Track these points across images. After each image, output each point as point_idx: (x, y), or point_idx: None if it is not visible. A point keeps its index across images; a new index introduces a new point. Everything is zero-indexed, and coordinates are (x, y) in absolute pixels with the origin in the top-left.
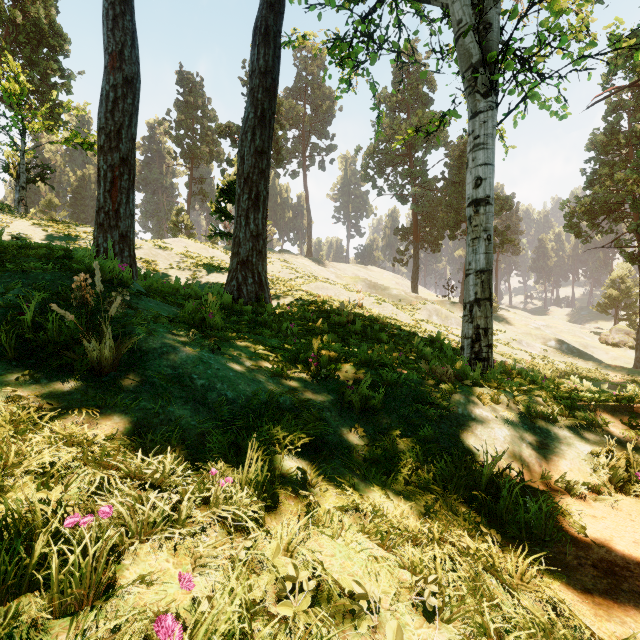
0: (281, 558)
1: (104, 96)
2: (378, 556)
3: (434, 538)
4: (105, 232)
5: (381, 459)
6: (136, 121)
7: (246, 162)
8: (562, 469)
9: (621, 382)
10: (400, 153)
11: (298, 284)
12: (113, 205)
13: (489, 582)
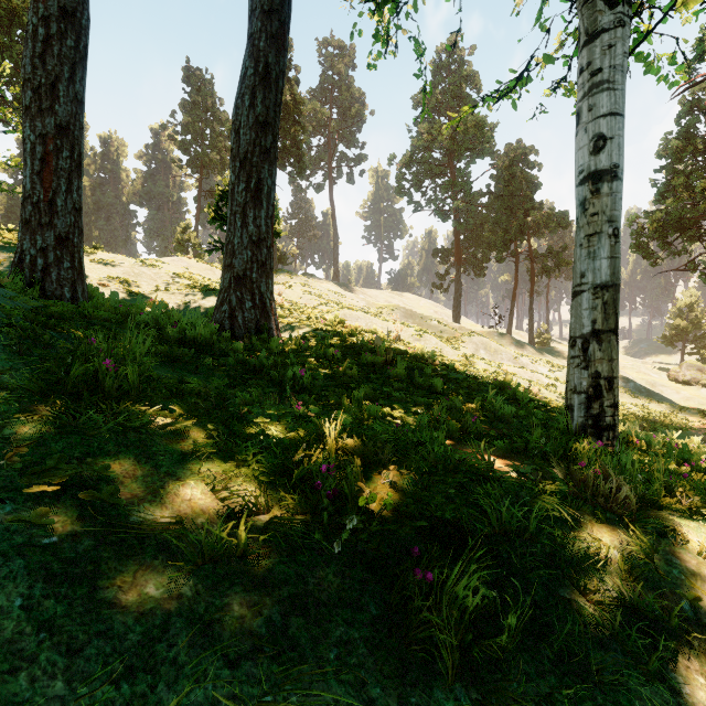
0: None
1: (30, 33)
2: None
3: None
4: (33, 232)
5: None
6: (83, 75)
7: (243, 137)
8: None
9: None
10: (440, 163)
11: (321, 312)
12: (45, 193)
13: None
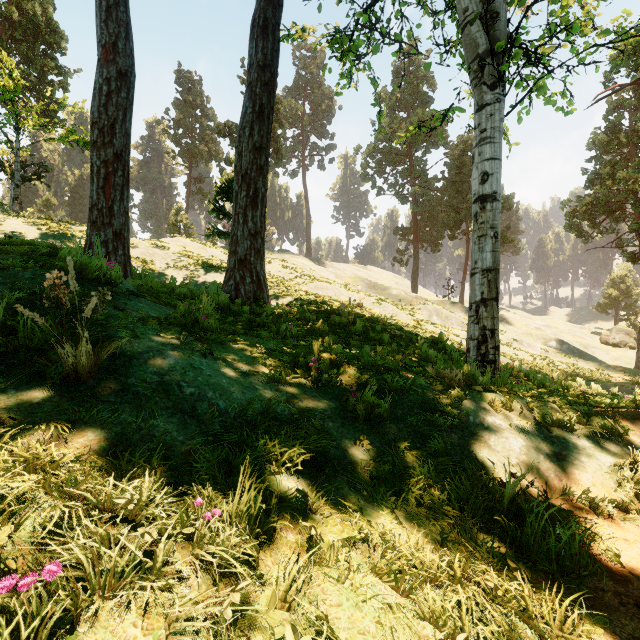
0: (277, 612)
1: (97, 89)
2: (392, 603)
3: (456, 577)
4: (98, 230)
5: (389, 476)
6: (130, 116)
7: (244, 158)
8: (584, 483)
9: (623, 383)
10: (400, 152)
11: (297, 284)
12: (107, 202)
13: (524, 634)
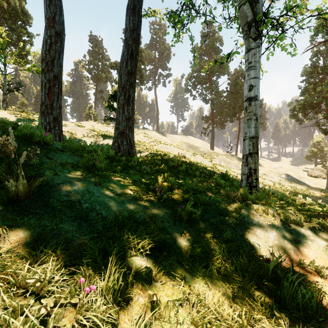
0: None
1: (44, 42)
2: None
3: (244, 325)
4: (45, 116)
5: (201, 255)
6: (62, 56)
7: (123, 78)
8: (310, 257)
9: (320, 196)
10: (204, 77)
11: (151, 145)
12: (49, 101)
13: None
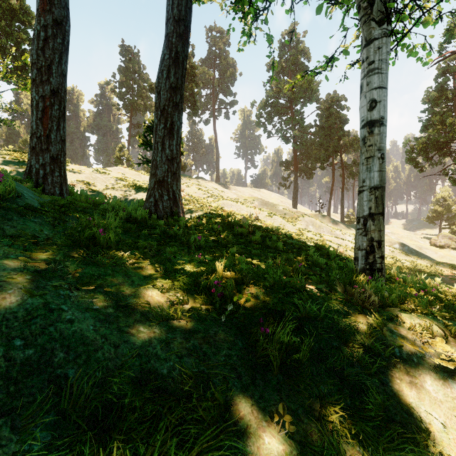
0: None
1: (36, 35)
2: None
3: None
4: (37, 154)
5: None
6: (66, 59)
7: (162, 96)
8: None
9: (452, 276)
10: (284, 106)
11: (209, 202)
12: (44, 131)
13: None
